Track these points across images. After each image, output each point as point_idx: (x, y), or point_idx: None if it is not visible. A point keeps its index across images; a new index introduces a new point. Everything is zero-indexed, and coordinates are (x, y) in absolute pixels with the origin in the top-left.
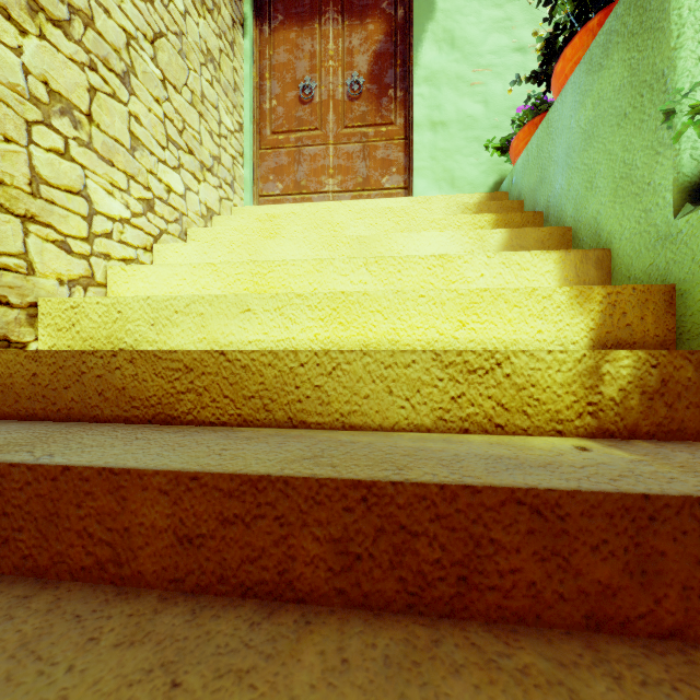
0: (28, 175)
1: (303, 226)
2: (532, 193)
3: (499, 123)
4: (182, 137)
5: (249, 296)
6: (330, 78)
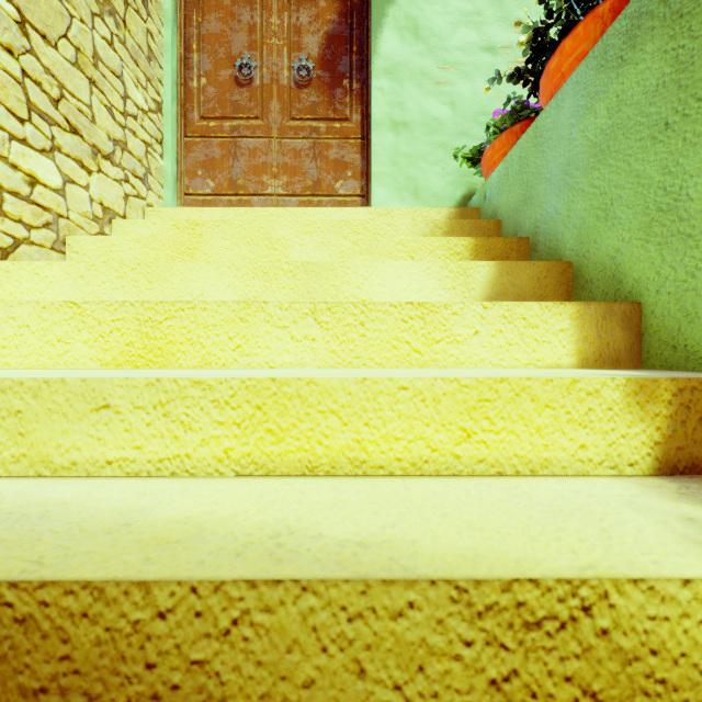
0: None
1: (232, 241)
2: (512, 213)
3: (467, 129)
4: (58, 108)
5: (108, 383)
6: (274, 58)
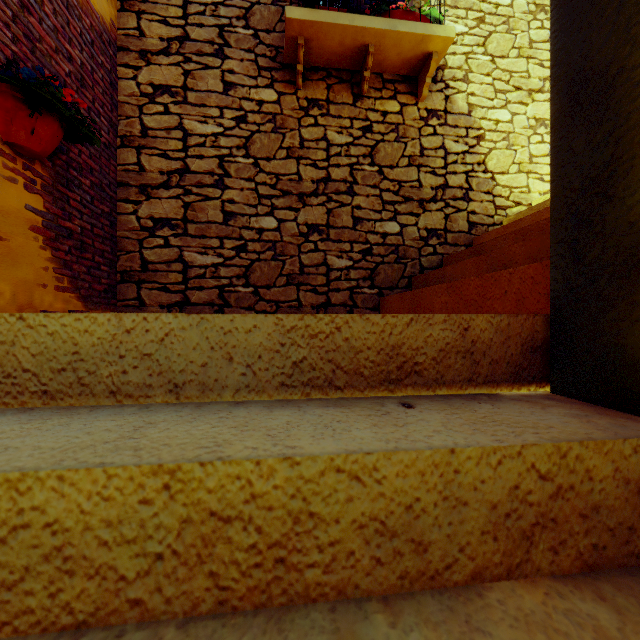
0: (528, 157)
1: None
2: None
3: None
4: None
5: None
6: None
